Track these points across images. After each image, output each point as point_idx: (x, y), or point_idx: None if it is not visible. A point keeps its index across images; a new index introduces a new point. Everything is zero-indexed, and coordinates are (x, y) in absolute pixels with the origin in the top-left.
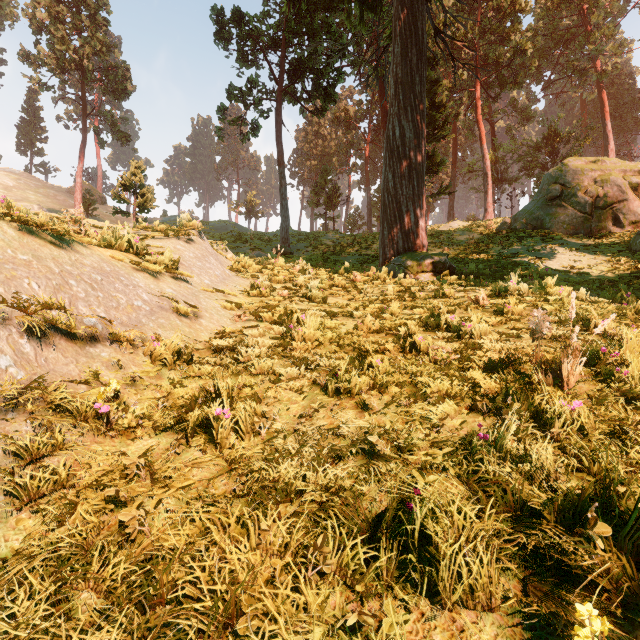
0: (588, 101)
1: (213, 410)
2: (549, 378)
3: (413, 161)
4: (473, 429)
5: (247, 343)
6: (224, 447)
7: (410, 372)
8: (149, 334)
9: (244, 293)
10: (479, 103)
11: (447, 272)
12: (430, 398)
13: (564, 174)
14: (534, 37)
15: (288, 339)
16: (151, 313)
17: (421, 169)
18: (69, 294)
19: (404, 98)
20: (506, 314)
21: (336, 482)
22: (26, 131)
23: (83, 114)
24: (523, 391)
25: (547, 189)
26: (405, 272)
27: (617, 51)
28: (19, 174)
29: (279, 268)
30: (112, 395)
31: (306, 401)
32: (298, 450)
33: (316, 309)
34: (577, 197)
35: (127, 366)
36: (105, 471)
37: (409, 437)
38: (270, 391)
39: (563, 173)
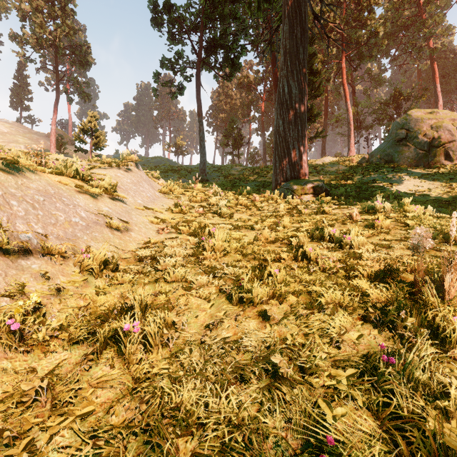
0: (422, 70)
1: (123, 324)
2: (432, 289)
3: (298, 111)
4: (370, 343)
5: (166, 253)
6: (131, 362)
7: (304, 281)
8: (82, 246)
9: (169, 210)
10: (344, 71)
11: (324, 194)
12: (325, 308)
13: (408, 122)
14: (384, 23)
15: (200, 249)
16: (86, 228)
17: (304, 117)
18: (8, 213)
19: (291, 64)
20: (376, 227)
21: (239, 413)
22: (17, 93)
23: (56, 79)
24: (407, 300)
25: (396, 133)
26: (292, 194)
27: (445, 33)
28: (12, 123)
29: (197, 191)
30: (30, 308)
31: (213, 308)
32: (202, 368)
33: (224, 223)
34: (418, 139)
35: (55, 277)
36: (8, 393)
37: (311, 355)
38: (182, 298)
39: (407, 121)
